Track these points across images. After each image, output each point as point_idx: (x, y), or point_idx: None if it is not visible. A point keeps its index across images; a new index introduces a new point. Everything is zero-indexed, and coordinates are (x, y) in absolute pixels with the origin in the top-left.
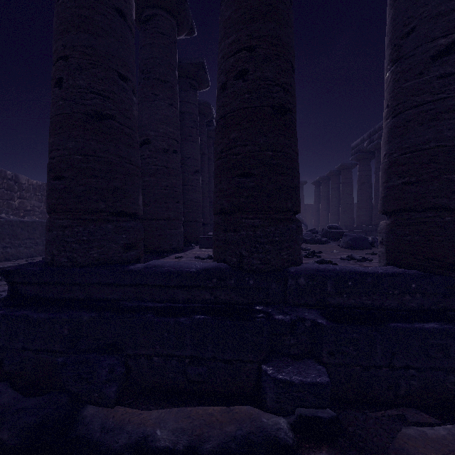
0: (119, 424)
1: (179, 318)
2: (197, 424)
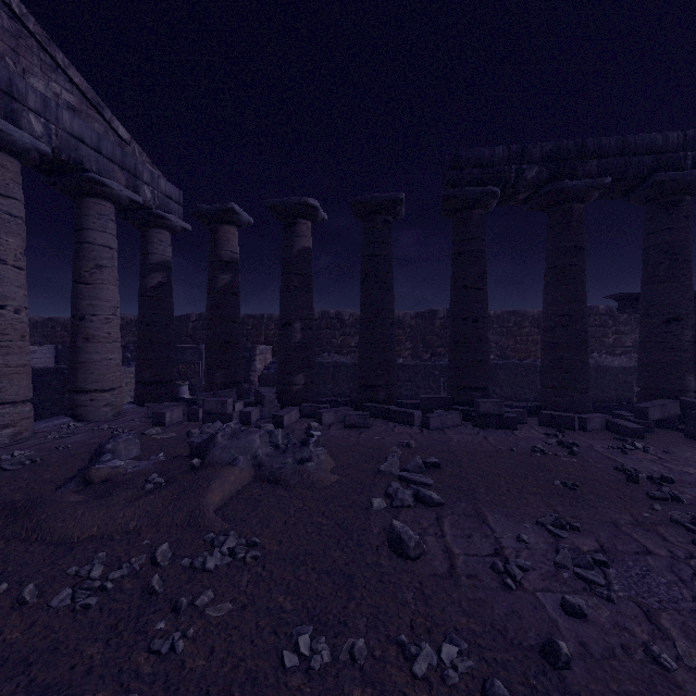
0: None
1: None
2: None
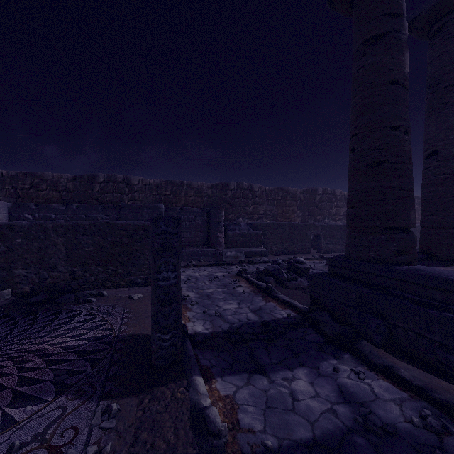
0: (379, 356)
1: (429, 310)
2: (434, 384)
